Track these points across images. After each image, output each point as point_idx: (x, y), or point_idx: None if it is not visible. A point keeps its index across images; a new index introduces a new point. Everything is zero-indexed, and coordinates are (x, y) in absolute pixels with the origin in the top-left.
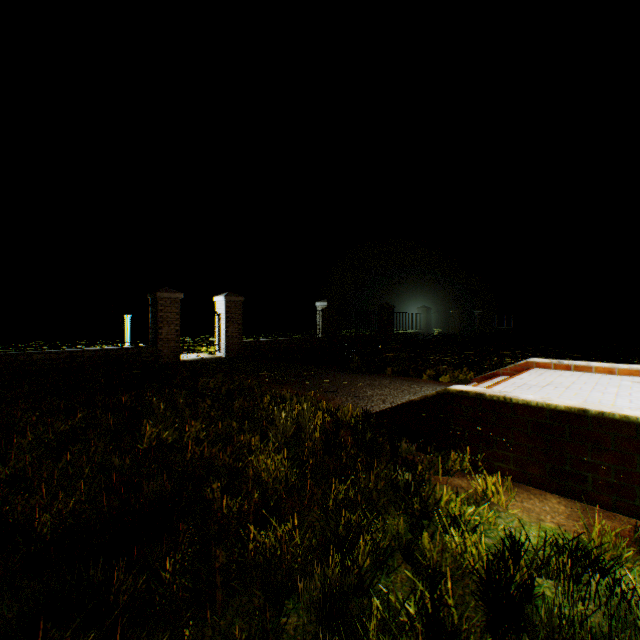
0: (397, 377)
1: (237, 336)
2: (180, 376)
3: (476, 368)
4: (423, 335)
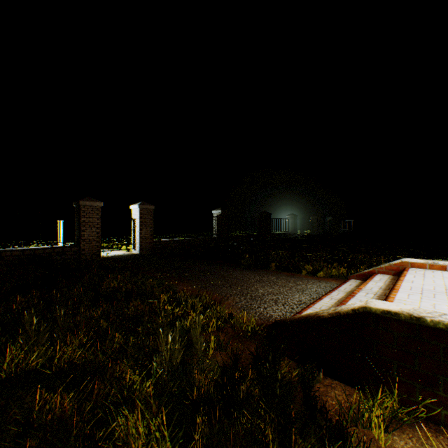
0: (280, 272)
1: (149, 237)
2: (89, 274)
3: (344, 264)
4: (292, 235)
